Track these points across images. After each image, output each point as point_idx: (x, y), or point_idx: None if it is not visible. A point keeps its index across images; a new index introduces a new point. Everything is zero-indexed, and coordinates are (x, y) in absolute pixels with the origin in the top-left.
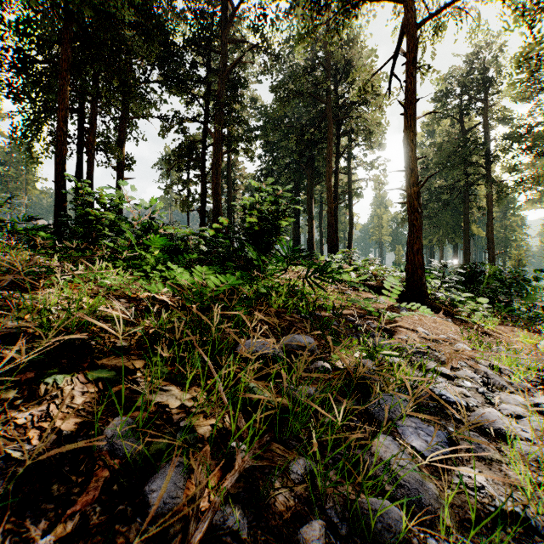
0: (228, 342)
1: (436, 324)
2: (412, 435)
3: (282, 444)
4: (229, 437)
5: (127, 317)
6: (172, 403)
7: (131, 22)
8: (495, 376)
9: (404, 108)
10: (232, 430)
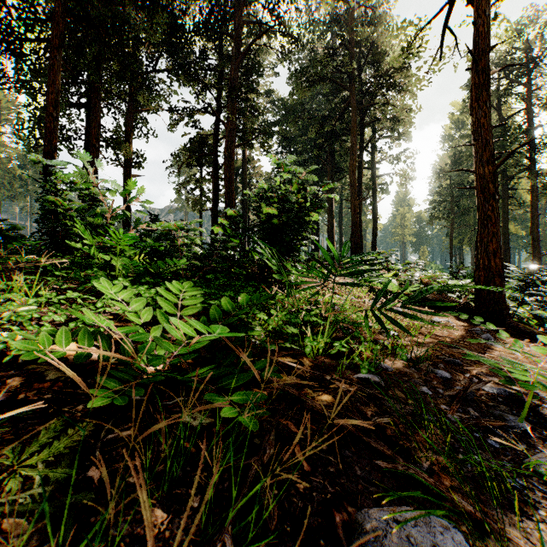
0: None
1: None
2: None
3: None
4: None
5: None
6: None
7: None
8: None
9: (474, 58)
10: None
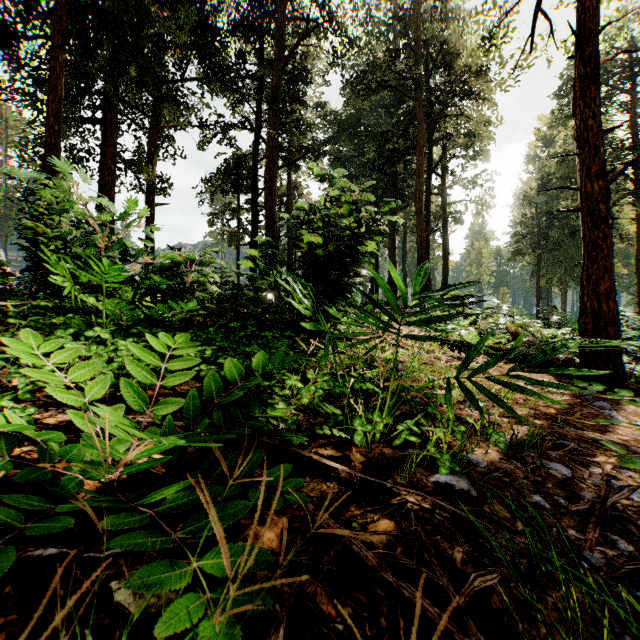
0: None
1: None
2: None
3: None
4: None
5: None
6: None
7: None
8: None
9: (579, 42)
10: None
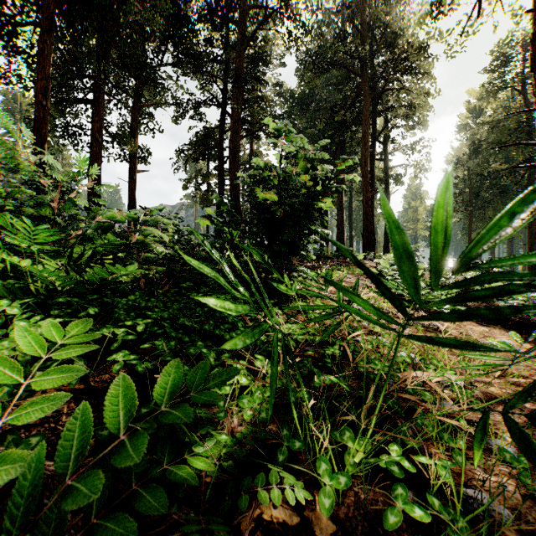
0: None
1: None
2: None
3: None
4: None
5: None
6: None
7: None
8: None
9: None
10: None
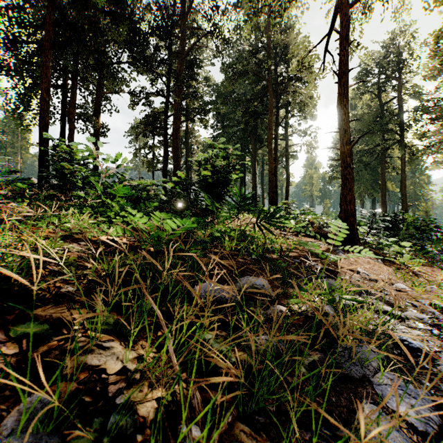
0: (183, 285)
1: (370, 265)
2: (394, 398)
3: (247, 423)
4: (179, 416)
5: (53, 261)
6: (111, 366)
7: (104, 9)
8: (442, 316)
9: (338, 77)
10: (182, 418)
